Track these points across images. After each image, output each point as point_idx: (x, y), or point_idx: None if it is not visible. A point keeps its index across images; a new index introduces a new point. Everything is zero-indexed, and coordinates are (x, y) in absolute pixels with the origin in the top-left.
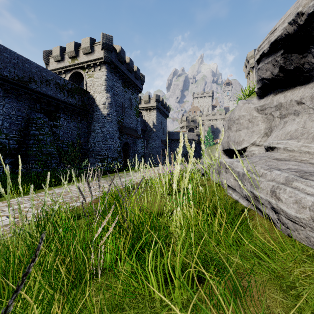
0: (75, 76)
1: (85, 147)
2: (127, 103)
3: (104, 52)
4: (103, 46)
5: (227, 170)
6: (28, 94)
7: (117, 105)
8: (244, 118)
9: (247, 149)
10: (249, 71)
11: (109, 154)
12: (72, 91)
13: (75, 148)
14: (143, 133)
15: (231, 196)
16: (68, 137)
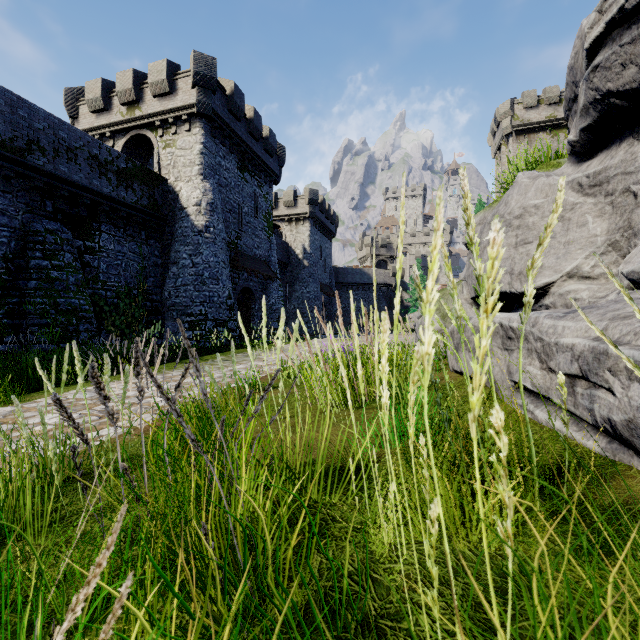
0: (136, 144)
1: (156, 298)
2: (248, 204)
3: (199, 93)
4: (197, 80)
5: (514, 342)
6: (26, 179)
7: (227, 208)
8: (538, 213)
9: (552, 290)
10: (500, 143)
11: (209, 313)
12: (128, 175)
13: (134, 299)
14: (283, 270)
15: (530, 416)
16: (119, 275)
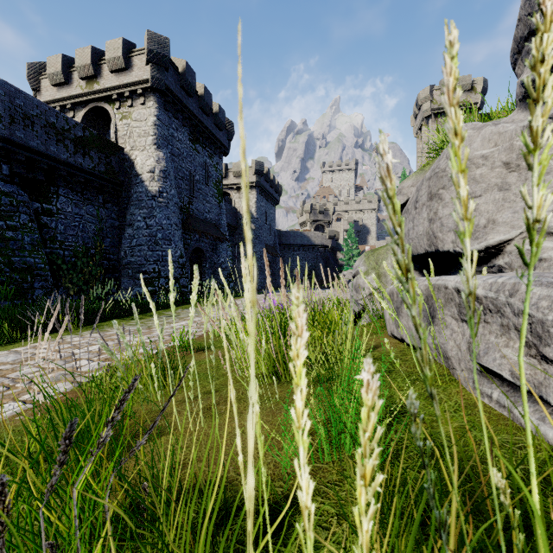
0: (95, 116)
1: (113, 257)
2: (199, 173)
3: (152, 69)
4: (150, 57)
5: None
6: None
7: (179, 176)
8: (486, 164)
9: (508, 249)
10: (421, 124)
11: (162, 271)
12: (85, 143)
13: (92, 258)
14: (232, 232)
15: (506, 414)
16: (76, 236)
